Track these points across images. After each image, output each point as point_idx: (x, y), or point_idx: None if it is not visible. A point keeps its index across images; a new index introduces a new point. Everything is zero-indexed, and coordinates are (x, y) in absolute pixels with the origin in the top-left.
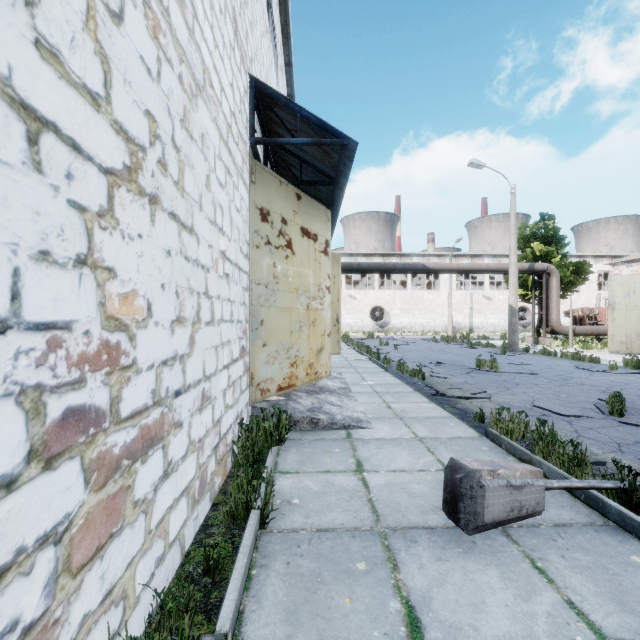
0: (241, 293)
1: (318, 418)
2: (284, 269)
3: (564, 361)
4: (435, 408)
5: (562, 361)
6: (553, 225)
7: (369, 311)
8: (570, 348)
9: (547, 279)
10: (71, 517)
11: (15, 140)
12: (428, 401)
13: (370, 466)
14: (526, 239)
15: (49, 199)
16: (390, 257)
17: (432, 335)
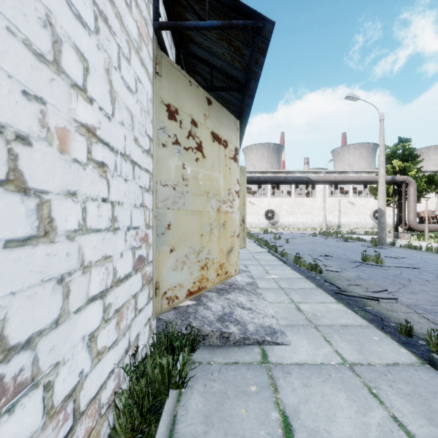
0: (137, 193)
1: (229, 332)
2: (194, 171)
3: (431, 254)
4: (346, 311)
5: (430, 254)
6: (409, 146)
7: (264, 213)
8: (427, 242)
9: (405, 188)
10: None
11: None
12: (335, 301)
13: (303, 432)
14: (387, 157)
15: None
16: (279, 174)
17: (311, 230)
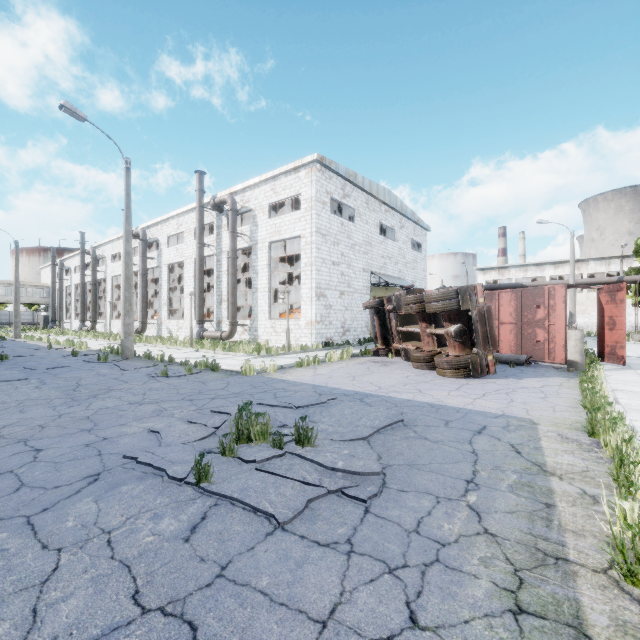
0: (366, 315)
1: None
2: None
3: None
4: None
5: None
6: None
7: None
8: (633, 341)
9: None
10: (342, 332)
11: (340, 312)
12: None
13: None
14: None
15: (341, 314)
16: (562, 264)
17: None
